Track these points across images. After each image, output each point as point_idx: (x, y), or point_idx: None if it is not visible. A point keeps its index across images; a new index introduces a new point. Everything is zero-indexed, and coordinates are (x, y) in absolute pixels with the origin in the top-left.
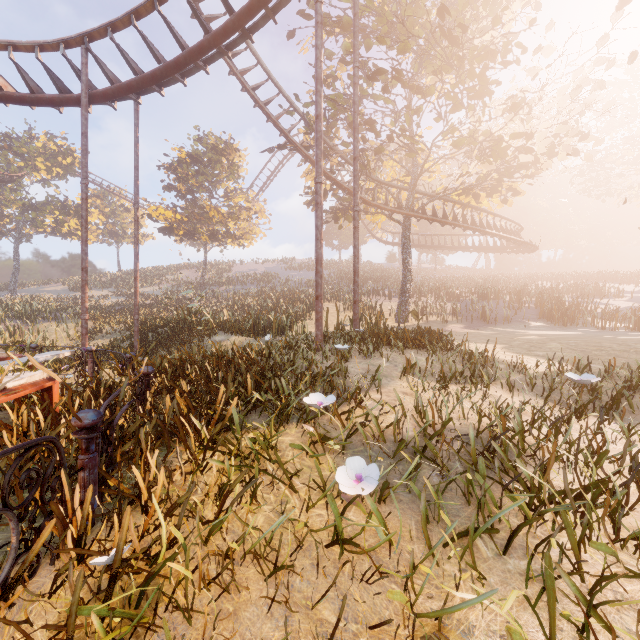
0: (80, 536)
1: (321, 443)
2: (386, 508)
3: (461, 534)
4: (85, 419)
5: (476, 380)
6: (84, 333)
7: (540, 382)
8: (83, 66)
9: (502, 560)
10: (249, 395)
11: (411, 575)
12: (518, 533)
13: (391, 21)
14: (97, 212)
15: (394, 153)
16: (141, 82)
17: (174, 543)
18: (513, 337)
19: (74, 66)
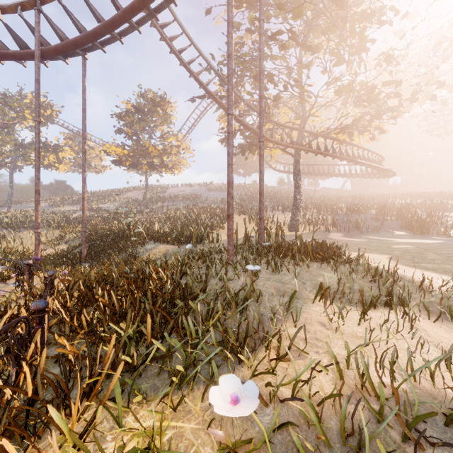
0: None
1: None
2: None
3: None
4: None
5: (395, 307)
6: (37, 244)
7: None
8: (36, 24)
9: None
10: (148, 342)
11: None
12: None
13: None
14: (69, 150)
15: (286, 103)
16: (85, 38)
17: None
18: (389, 246)
19: (30, 25)
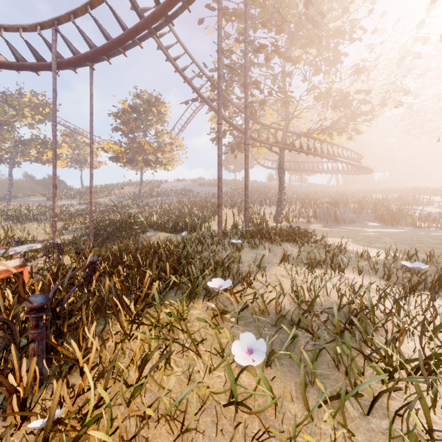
0: (25, 400)
1: (221, 316)
2: (271, 371)
3: (333, 397)
4: (34, 302)
5: (334, 266)
6: (54, 231)
7: (380, 267)
8: (53, 42)
9: (366, 419)
10: (168, 278)
11: (294, 438)
12: (380, 398)
13: (271, 11)
14: (66, 146)
15: (273, 105)
16: (94, 53)
17: (102, 404)
18: (357, 233)
19: (47, 42)
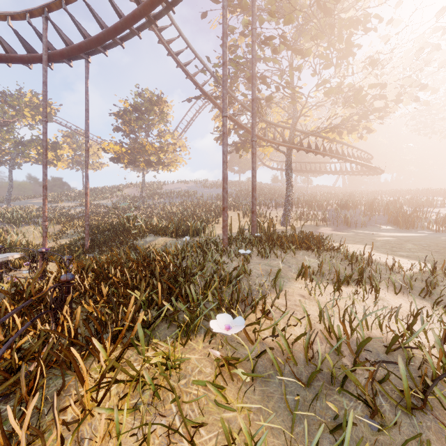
0: None
1: (229, 371)
2: None
3: None
4: None
5: (364, 283)
6: (44, 236)
7: (417, 283)
8: (43, 30)
9: None
10: (159, 304)
11: None
12: None
13: (278, 2)
14: (67, 147)
15: (279, 103)
16: (89, 44)
17: None
18: (373, 238)
19: (37, 31)
